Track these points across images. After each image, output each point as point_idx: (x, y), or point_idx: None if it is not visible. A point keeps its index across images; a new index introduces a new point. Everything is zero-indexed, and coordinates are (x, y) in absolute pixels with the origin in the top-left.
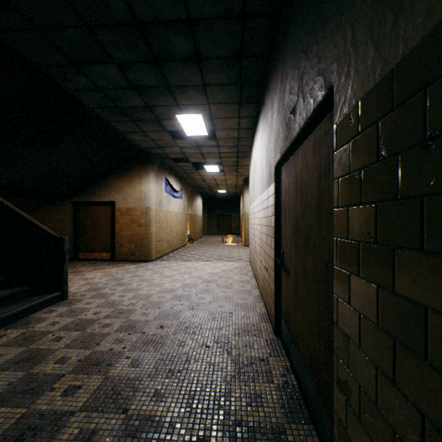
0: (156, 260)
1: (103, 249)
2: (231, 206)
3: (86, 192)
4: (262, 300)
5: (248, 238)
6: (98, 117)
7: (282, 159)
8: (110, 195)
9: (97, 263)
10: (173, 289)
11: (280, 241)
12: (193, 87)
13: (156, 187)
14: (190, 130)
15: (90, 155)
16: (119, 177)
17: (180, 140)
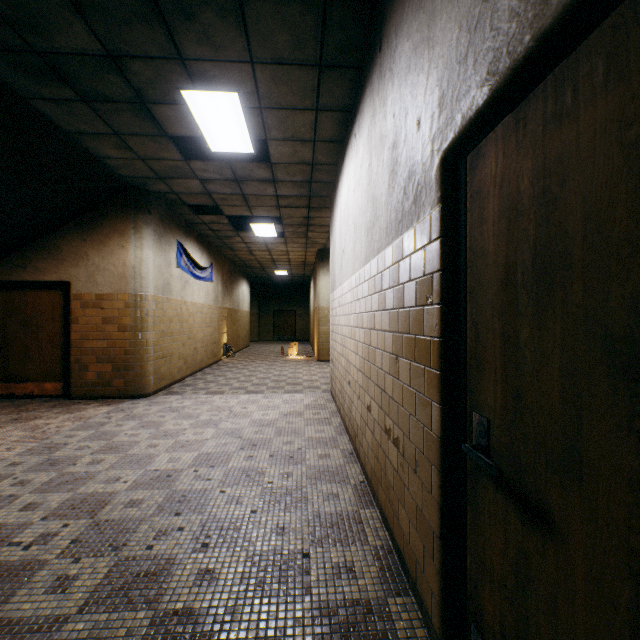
0: (156, 394)
1: (46, 375)
2: (295, 297)
3: (8, 262)
4: (372, 499)
5: (325, 348)
6: None
7: (493, 107)
8: (59, 270)
9: (28, 404)
10: (170, 472)
11: (461, 380)
12: None
13: (157, 256)
14: (217, 136)
15: None
16: (80, 234)
17: (200, 162)
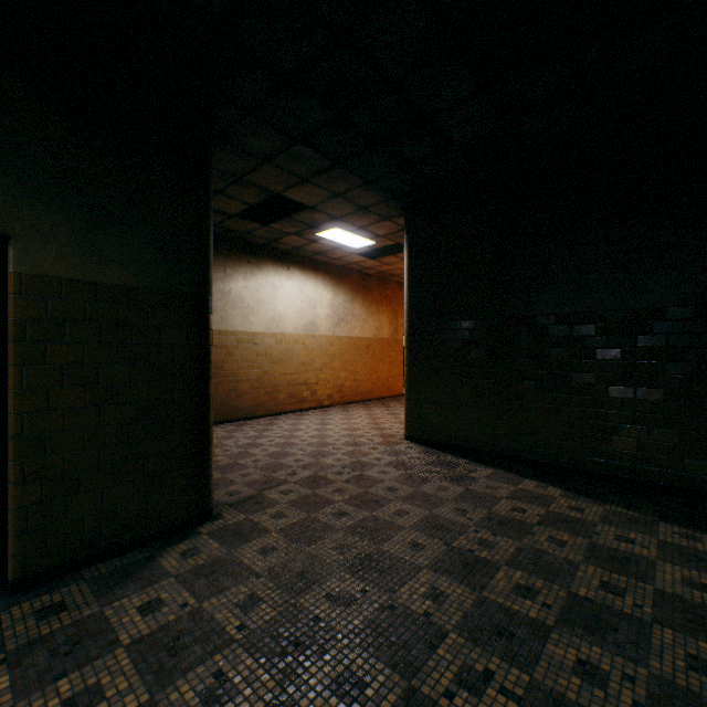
0: None
1: None
2: None
3: None
4: None
5: None
6: None
7: None
8: None
9: None
10: None
11: None
12: None
13: None
14: None
15: None
16: None
17: None
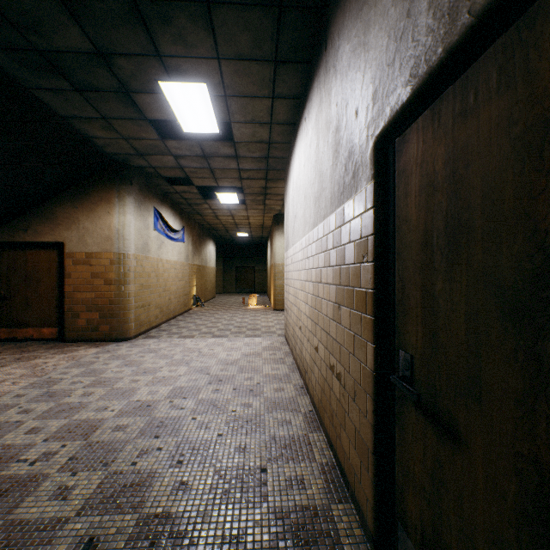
0: (137, 338)
1: (43, 322)
2: (254, 256)
3: (12, 226)
4: (319, 425)
5: (280, 299)
6: (2, 73)
7: (415, 102)
8: (55, 232)
9: (29, 346)
10: (150, 402)
11: (390, 324)
12: (186, 5)
13: (137, 221)
14: (188, 120)
15: (5, 157)
16: (72, 202)
17: (174, 141)
